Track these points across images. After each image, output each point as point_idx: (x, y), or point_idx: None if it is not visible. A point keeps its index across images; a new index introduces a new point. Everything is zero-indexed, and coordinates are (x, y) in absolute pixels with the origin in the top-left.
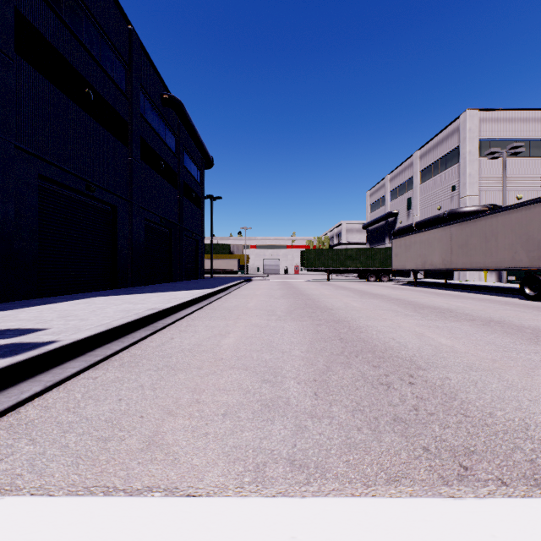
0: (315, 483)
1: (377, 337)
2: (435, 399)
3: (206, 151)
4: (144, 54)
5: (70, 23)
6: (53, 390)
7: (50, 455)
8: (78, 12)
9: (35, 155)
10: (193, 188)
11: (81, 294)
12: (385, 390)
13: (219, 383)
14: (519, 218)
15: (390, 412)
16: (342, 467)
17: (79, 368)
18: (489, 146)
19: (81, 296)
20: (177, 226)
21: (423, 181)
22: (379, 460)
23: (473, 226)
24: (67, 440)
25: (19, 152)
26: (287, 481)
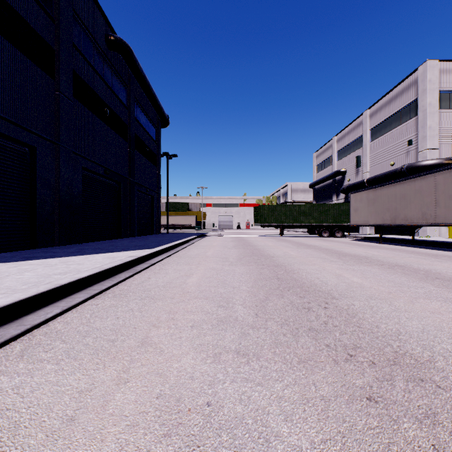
0: None
1: None
2: None
3: (161, 107)
4: None
5: None
6: None
7: None
8: None
9: None
10: (147, 144)
11: None
12: None
13: None
14: None
15: None
16: None
17: None
18: (448, 98)
19: None
20: (128, 180)
21: (373, 138)
22: None
23: None
24: None
25: None
26: None
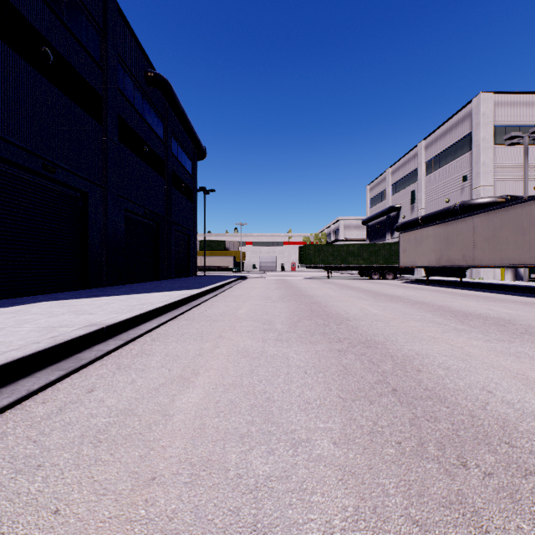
0: None
1: (456, 386)
2: None
3: (198, 140)
4: (123, 22)
5: None
6: None
7: None
8: None
9: None
10: (183, 179)
11: (32, 297)
12: None
13: None
14: None
15: None
16: None
17: None
18: (504, 132)
19: (27, 300)
20: (165, 219)
21: (428, 172)
22: None
23: (505, 215)
24: None
25: None
26: None
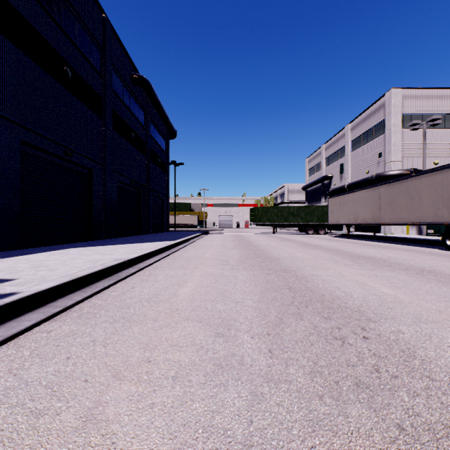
0: None
1: (323, 286)
2: (394, 357)
3: (170, 124)
4: (116, 39)
5: (50, 9)
6: (3, 347)
7: None
8: None
9: (18, 123)
10: (159, 155)
11: (59, 245)
12: (341, 346)
13: (172, 337)
14: (441, 179)
15: (350, 374)
16: None
17: (34, 320)
18: (410, 119)
19: (59, 247)
20: (146, 187)
21: (353, 149)
22: (350, 445)
23: (400, 186)
24: None
25: (2, 120)
26: None
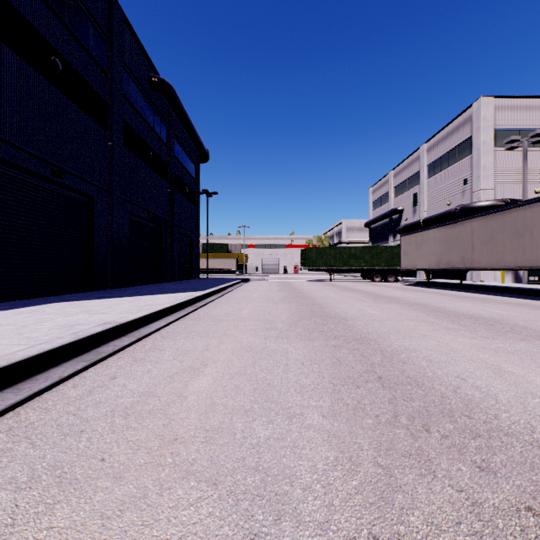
0: None
1: (434, 375)
2: None
3: (201, 143)
4: (128, 29)
5: None
6: None
7: None
8: None
9: None
10: (186, 183)
11: (42, 298)
12: None
13: None
14: None
15: None
16: None
17: None
18: (504, 136)
19: (39, 301)
20: (169, 222)
21: (430, 175)
22: None
23: (501, 219)
24: None
25: None
26: None
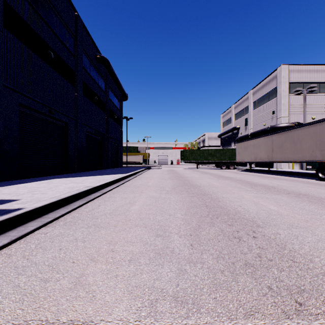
0: (193, 316)
1: (229, 205)
2: (272, 249)
3: (123, 90)
4: (85, 30)
5: (39, 10)
6: (17, 242)
7: (5, 293)
8: (43, 3)
9: (16, 91)
10: (115, 113)
11: (45, 177)
12: (238, 242)
13: (127, 237)
14: (315, 130)
15: (242, 258)
16: (212, 303)
17: (35, 226)
18: (295, 87)
19: (45, 178)
20: (106, 136)
21: (254, 108)
22: (238, 297)
23: (286, 135)
24: (19, 281)
25: (6, 89)
26: (173, 315)
